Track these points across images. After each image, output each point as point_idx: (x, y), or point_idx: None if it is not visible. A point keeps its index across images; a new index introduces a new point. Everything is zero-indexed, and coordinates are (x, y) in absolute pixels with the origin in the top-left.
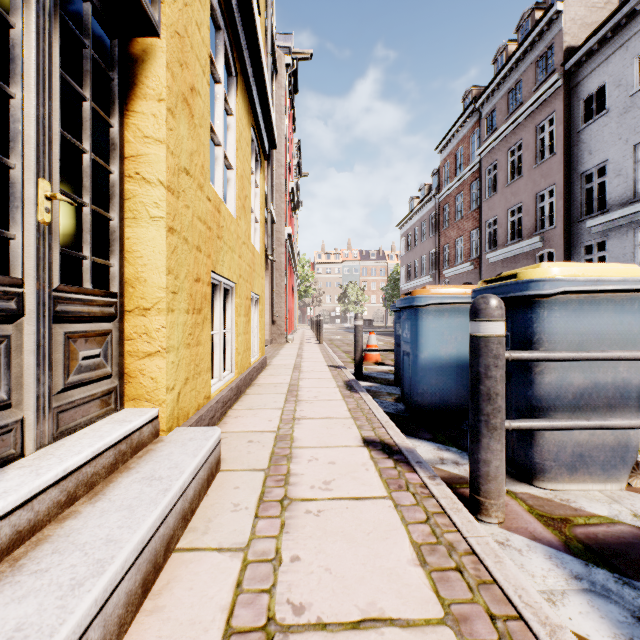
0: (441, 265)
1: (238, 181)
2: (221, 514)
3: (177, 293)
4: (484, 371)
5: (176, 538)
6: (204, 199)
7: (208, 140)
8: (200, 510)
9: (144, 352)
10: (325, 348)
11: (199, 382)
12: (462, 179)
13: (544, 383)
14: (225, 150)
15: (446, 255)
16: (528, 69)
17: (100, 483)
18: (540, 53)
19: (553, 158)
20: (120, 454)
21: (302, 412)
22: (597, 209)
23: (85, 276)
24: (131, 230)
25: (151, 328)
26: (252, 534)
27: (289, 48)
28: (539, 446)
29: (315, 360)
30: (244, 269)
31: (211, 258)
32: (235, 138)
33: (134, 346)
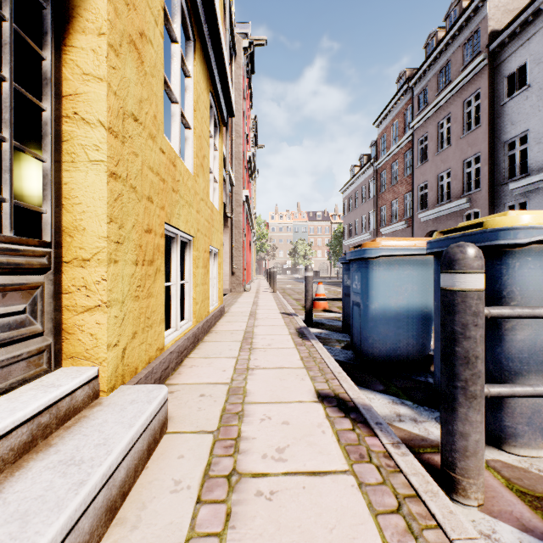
0: (378, 224)
1: (196, 140)
2: (158, 497)
3: (122, 243)
4: (461, 330)
5: (95, 540)
6: (157, 150)
7: (161, 92)
8: (135, 490)
9: (83, 306)
10: (278, 296)
11: (150, 335)
12: (397, 149)
13: (516, 340)
14: (183, 111)
15: (383, 215)
16: (456, 51)
17: (5, 470)
18: (467, 37)
19: (479, 129)
20: (39, 428)
21: (256, 361)
22: (519, 173)
23: (4, 221)
24: (69, 174)
25: (90, 280)
26: (191, 530)
27: (247, 34)
28: (510, 408)
29: (269, 307)
30: (202, 224)
31: (165, 210)
32: (193, 99)
33: (72, 300)
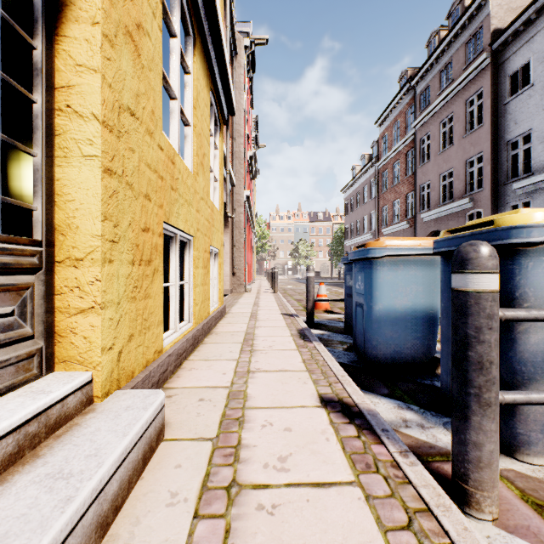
0: (380, 224)
1: (196, 138)
2: (153, 510)
3: (117, 242)
4: (474, 334)
5: None
6: (154, 146)
7: (160, 87)
8: (129, 503)
9: (76, 308)
10: (279, 297)
11: (148, 337)
12: (399, 149)
13: (529, 343)
14: (183, 108)
15: (384, 215)
16: (458, 50)
17: None
18: (470, 35)
19: (482, 128)
20: (27, 438)
21: (257, 364)
22: (522, 173)
23: None
24: (61, 170)
25: (84, 281)
26: None
27: (247, 33)
28: (523, 415)
29: (270, 308)
30: (202, 223)
31: (163, 209)
32: (193, 96)
33: (65, 301)
